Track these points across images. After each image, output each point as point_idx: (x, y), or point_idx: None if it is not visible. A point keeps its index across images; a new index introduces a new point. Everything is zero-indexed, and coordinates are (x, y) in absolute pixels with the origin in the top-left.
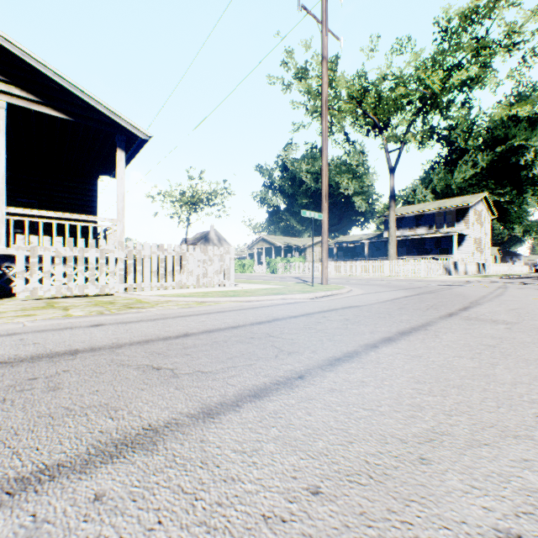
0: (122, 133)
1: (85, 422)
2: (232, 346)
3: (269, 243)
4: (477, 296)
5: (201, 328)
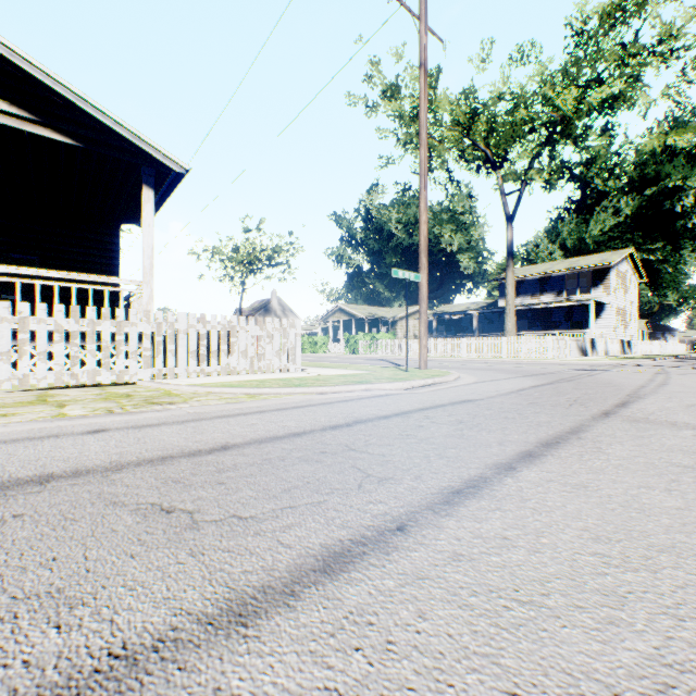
0: (149, 164)
1: (5, 637)
2: (292, 468)
3: (348, 314)
4: (634, 385)
5: (248, 435)
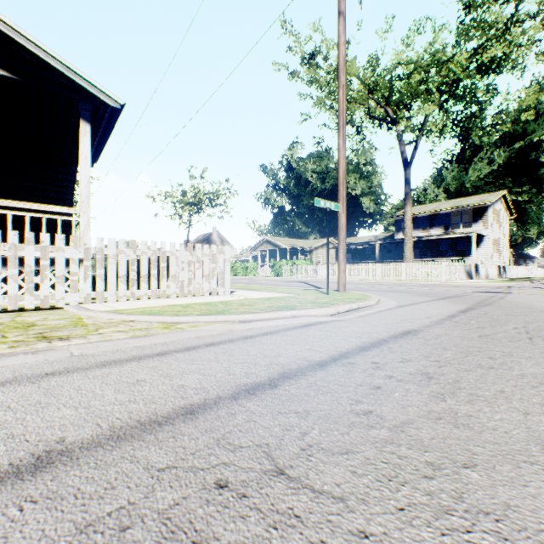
0: (86, 100)
1: None
2: None
3: (273, 245)
4: None
5: (111, 416)
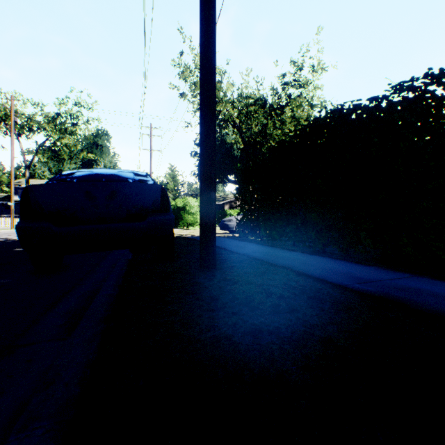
0: None
1: None
2: None
3: None
4: None
5: None
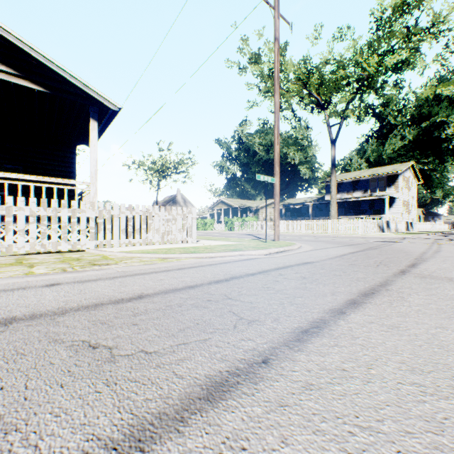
0: (95, 105)
1: None
2: (186, 312)
3: (227, 205)
4: (418, 252)
5: (157, 288)
